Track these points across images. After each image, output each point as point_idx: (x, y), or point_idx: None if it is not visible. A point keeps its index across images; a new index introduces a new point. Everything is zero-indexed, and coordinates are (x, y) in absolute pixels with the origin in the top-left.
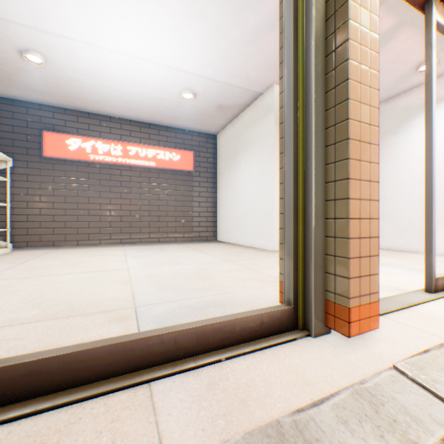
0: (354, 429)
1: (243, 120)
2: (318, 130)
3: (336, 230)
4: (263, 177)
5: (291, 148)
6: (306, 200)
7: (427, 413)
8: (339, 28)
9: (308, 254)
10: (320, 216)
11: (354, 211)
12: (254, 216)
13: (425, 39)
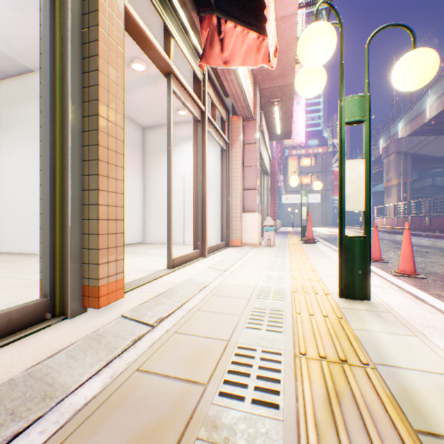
0: (80, 357)
1: (3, 91)
2: (76, 146)
3: (90, 229)
4: (36, 170)
5: (49, 155)
6: (64, 203)
7: (131, 332)
8: (93, 72)
9: (66, 249)
10: (78, 217)
11: (104, 214)
12: (22, 215)
13: (168, 100)
